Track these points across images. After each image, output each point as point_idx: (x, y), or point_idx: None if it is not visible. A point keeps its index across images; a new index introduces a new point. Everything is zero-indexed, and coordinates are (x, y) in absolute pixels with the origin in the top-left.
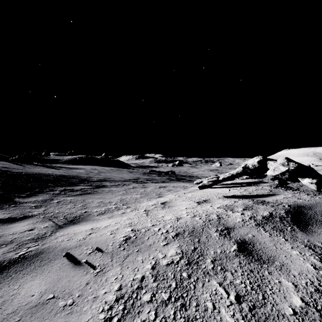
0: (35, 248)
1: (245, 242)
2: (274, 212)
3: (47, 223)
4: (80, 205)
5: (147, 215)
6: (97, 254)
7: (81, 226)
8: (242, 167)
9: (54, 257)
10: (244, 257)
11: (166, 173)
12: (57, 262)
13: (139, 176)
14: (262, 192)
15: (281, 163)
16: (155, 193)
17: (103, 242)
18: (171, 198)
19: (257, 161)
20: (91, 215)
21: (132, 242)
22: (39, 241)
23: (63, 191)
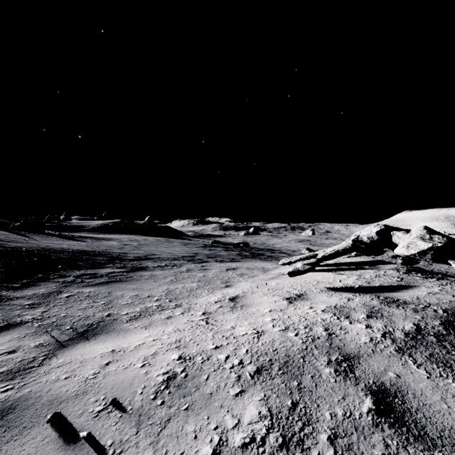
0: (4, 398)
1: (385, 390)
2: (422, 324)
3: (42, 337)
4: (102, 302)
5: (207, 323)
6: (112, 416)
7: (97, 344)
8: (352, 240)
9: (32, 420)
10: (391, 429)
11: (236, 246)
12: (34, 435)
13: (197, 251)
14: (388, 281)
15: (419, 236)
16: (220, 280)
17: (126, 385)
18: (245, 289)
19: (376, 232)
20: (117, 321)
21: (178, 387)
22: (17, 379)
23: (80, 277)
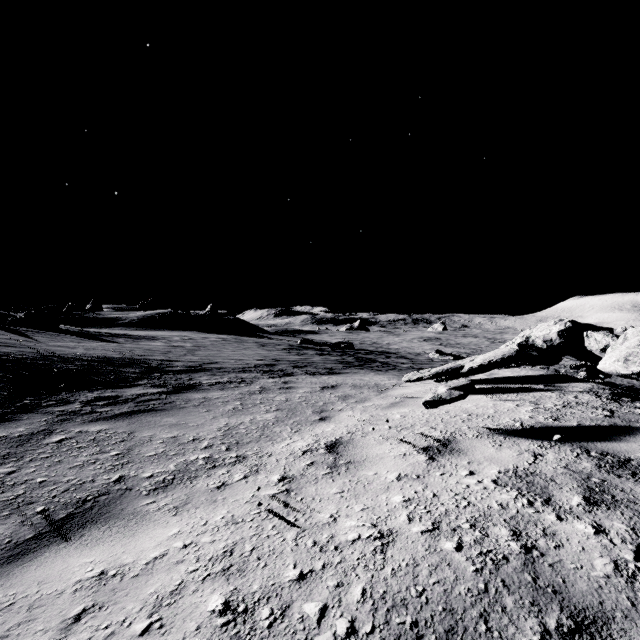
0: None
1: None
2: None
3: None
4: (114, 452)
5: (287, 503)
6: None
7: (80, 551)
8: (518, 343)
9: None
10: None
11: (335, 347)
12: None
13: (279, 356)
14: (589, 416)
15: None
16: (311, 407)
17: None
18: (351, 426)
19: (559, 331)
20: (130, 493)
21: None
22: None
23: (91, 403)
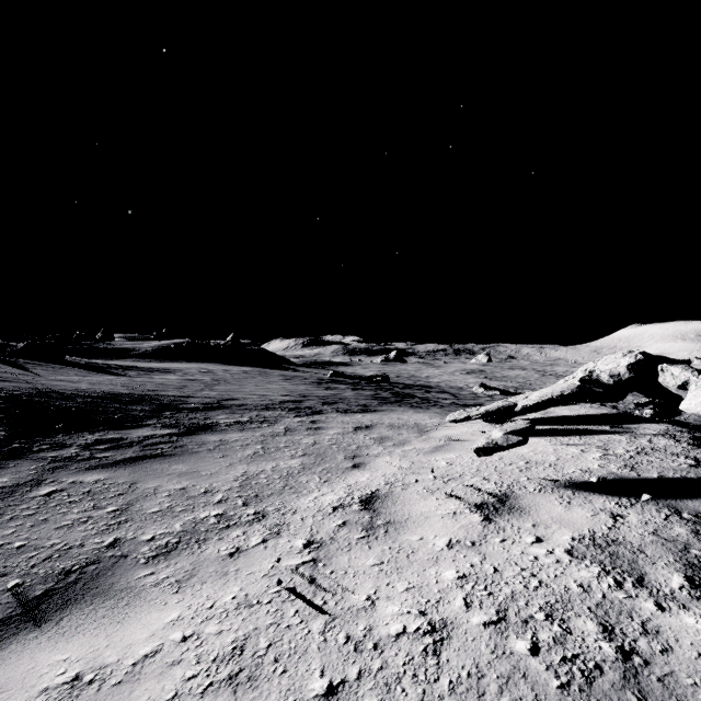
0: None
1: None
2: None
3: None
4: (110, 508)
5: (313, 578)
6: None
7: (53, 643)
8: (580, 378)
9: None
10: None
11: (369, 381)
12: None
13: (307, 391)
14: (671, 466)
15: None
16: (343, 451)
17: None
18: (389, 475)
19: (629, 365)
20: (125, 562)
21: None
22: None
23: (90, 448)
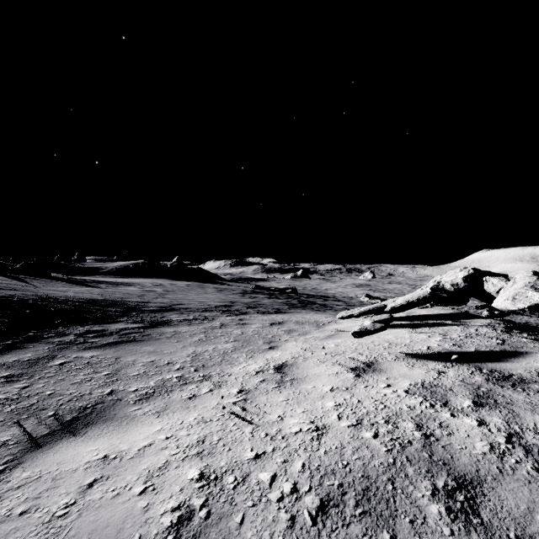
0: None
1: None
2: None
3: (11, 429)
4: (105, 373)
5: (244, 408)
6: None
7: (86, 442)
8: (431, 287)
9: None
10: None
11: (281, 292)
12: None
13: (235, 299)
14: (485, 344)
15: (529, 284)
16: (262, 338)
17: (111, 533)
18: (294, 353)
19: (463, 277)
20: (121, 402)
21: None
22: None
23: (83, 336)
